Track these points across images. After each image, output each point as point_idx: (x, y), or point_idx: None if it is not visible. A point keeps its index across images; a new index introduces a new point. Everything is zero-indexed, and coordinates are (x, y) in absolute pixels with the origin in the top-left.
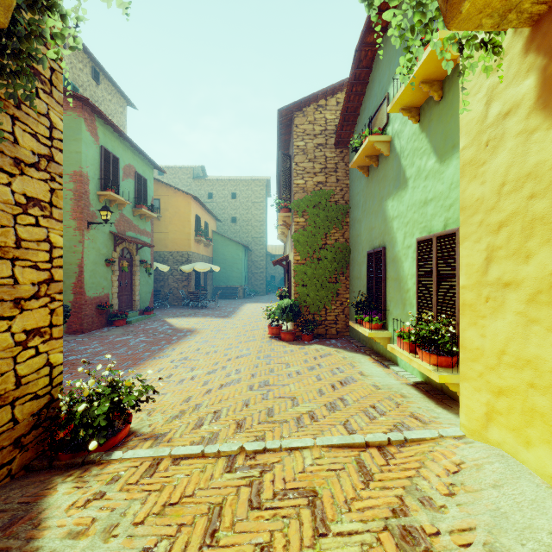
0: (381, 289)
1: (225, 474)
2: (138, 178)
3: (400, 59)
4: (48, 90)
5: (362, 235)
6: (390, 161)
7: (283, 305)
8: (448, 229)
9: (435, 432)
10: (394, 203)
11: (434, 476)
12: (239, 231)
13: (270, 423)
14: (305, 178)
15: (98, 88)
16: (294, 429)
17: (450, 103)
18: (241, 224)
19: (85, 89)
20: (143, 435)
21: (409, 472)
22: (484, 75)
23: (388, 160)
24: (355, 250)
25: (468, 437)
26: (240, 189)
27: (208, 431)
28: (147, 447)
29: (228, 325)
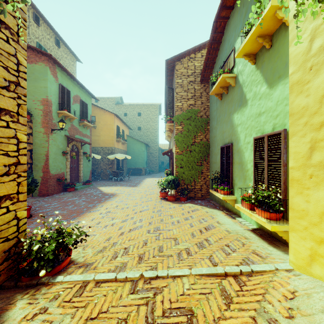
0: (230, 169)
1: (130, 295)
2: (82, 103)
3: (252, 7)
4: (16, 40)
5: (217, 136)
6: (235, 90)
7: (168, 179)
8: (275, 131)
9: (272, 266)
10: (238, 115)
11: (276, 301)
12: (142, 135)
13: (160, 257)
14: (182, 102)
15: (59, 50)
16: (176, 261)
17: (277, 49)
18: (143, 131)
19: (51, 50)
20: (78, 263)
21: (257, 297)
22: (308, 21)
23: (234, 89)
24: (213, 145)
25: (296, 270)
26: (143, 110)
27: (120, 262)
28: (80, 273)
29: (136, 191)
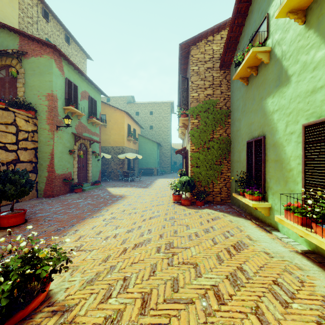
0: (260, 169)
1: None
2: (90, 99)
3: None
4: None
5: (242, 130)
6: (270, 67)
7: (183, 180)
8: None
9: None
10: (274, 99)
11: None
12: (154, 134)
13: (175, 303)
14: (198, 92)
15: (69, 47)
16: (201, 317)
17: None
18: (155, 130)
19: (61, 47)
20: (54, 304)
21: None
22: None
23: (268, 67)
24: (235, 141)
25: None
26: (155, 108)
27: (113, 308)
28: None
29: (146, 193)
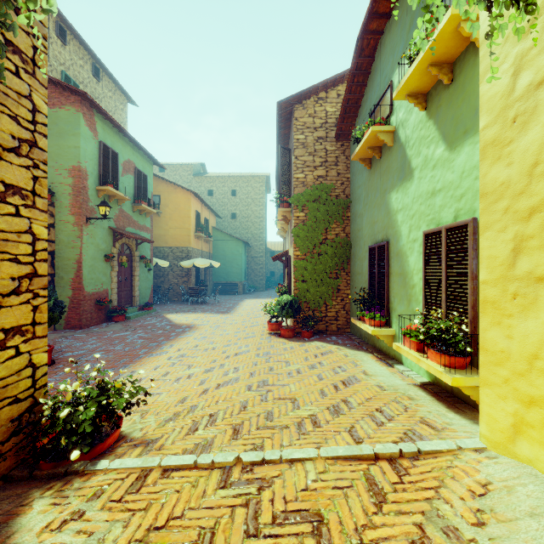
0: (384, 285)
1: (219, 491)
2: (137, 173)
3: (418, 21)
4: (31, 71)
5: (364, 230)
6: (394, 152)
7: (282, 301)
8: (459, 221)
9: (452, 443)
10: (398, 195)
11: (457, 499)
12: (239, 227)
13: (269, 429)
14: (305, 172)
15: (99, 85)
16: (295, 436)
17: (461, 86)
18: (240, 220)
19: (86, 85)
20: (133, 440)
21: (427, 492)
22: (510, 42)
23: (392, 151)
24: (357, 245)
25: (490, 450)
26: (239, 185)
27: (202, 437)
28: (136, 455)
29: (228, 321)
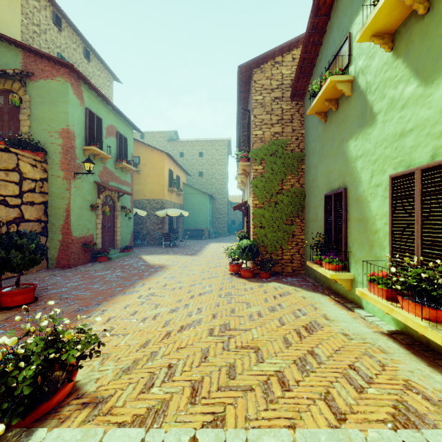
0: (341, 230)
1: None
2: (119, 136)
3: None
4: None
5: (319, 179)
6: (352, 101)
7: (243, 245)
8: (440, 159)
9: None
10: (358, 142)
11: None
12: (205, 183)
13: (231, 391)
14: (263, 129)
15: (89, 65)
16: (262, 404)
17: None
18: (206, 177)
19: (78, 65)
20: (84, 396)
21: None
22: None
23: (350, 101)
24: (311, 194)
25: None
26: (206, 148)
27: (157, 398)
28: (80, 422)
29: (194, 262)
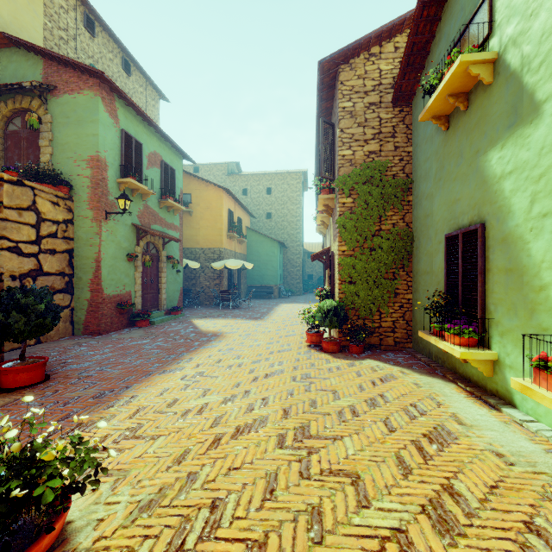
0: (474, 286)
1: None
2: (165, 167)
3: None
4: None
5: (435, 214)
6: (495, 91)
7: (325, 307)
8: None
9: None
10: (505, 151)
11: None
12: (274, 227)
13: None
14: (353, 148)
15: (129, 80)
16: None
17: None
18: (276, 220)
19: (116, 80)
20: None
21: None
22: None
23: (491, 91)
24: (422, 236)
25: None
26: (275, 183)
27: None
28: None
29: (260, 329)
